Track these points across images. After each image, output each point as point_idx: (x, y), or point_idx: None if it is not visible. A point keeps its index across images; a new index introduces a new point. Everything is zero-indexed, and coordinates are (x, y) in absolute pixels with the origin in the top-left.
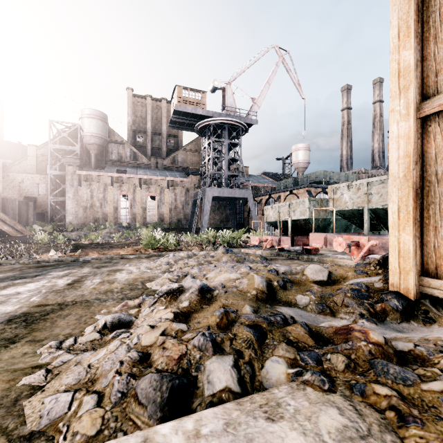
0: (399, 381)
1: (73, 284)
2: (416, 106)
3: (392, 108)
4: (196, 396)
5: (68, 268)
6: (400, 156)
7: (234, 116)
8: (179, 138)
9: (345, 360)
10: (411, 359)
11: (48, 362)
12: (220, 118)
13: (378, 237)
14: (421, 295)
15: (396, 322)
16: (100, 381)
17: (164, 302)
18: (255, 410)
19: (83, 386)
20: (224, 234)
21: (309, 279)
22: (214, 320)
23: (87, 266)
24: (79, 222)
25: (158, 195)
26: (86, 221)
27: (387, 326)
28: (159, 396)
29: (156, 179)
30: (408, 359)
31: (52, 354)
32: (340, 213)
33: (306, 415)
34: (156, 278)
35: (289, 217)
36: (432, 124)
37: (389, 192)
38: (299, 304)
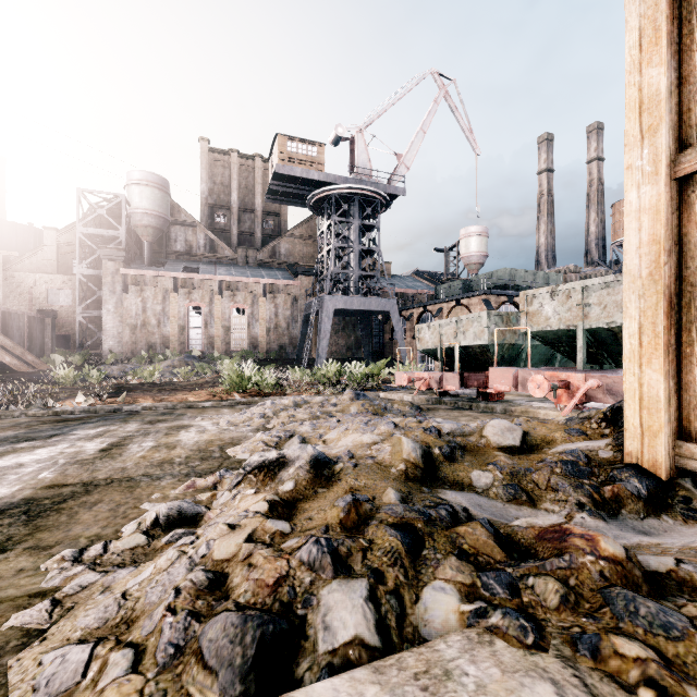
0: (657, 631)
1: (109, 449)
2: (669, 160)
3: (630, 163)
4: (304, 653)
5: (103, 423)
6: (643, 241)
7: (368, 183)
8: (282, 218)
9: (559, 589)
10: (673, 587)
11: (57, 586)
12: (346, 186)
13: (600, 375)
14: (678, 471)
15: (638, 516)
16: (140, 624)
17: (254, 483)
18: (406, 684)
19: (111, 632)
20: (353, 370)
21: (492, 443)
22: (336, 516)
23: (134, 420)
24: (124, 350)
25: (249, 307)
26: (135, 349)
27: (624, 524)
28: (239, 655)
29: (246, 282)
30: (667, 587)
31: (64, 572)
32: (539, 336)
33: (497, 696)
34: (244, 440)
35: (457, 341)
36: (696, 188)
37: (624, 301)
38: (476, 487)
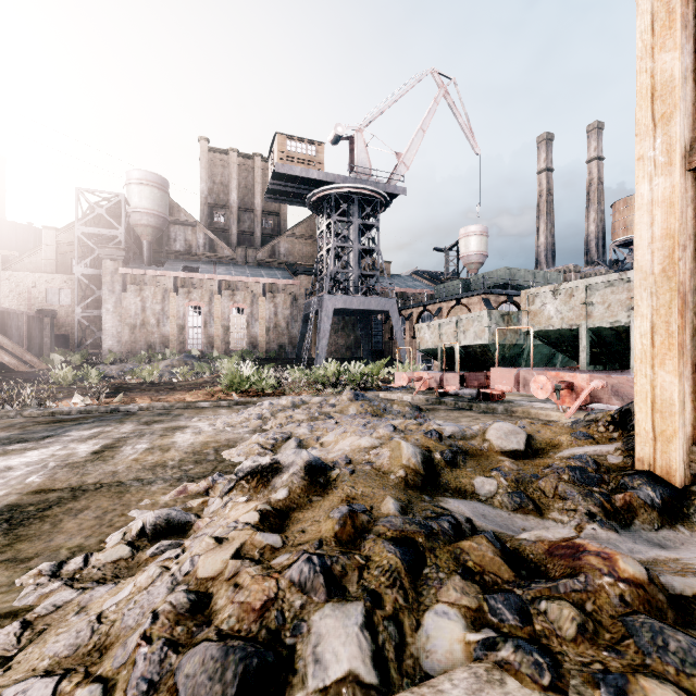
0: (690, 670)
1: (102, 452)
2: (684, 150)
3: (641, 153)
4: (292, 690)
5: (99, 424)
6: (655, 236)
7: (368, 182)
8: (282, 217)
9: (575, 616)
10: None
11: (30, 604)
12: (346, 185)
13: (605, 375)
14: (693, 478)
15: (652, 527)
16: (112, 653)
17: (246, 489)
18: None
19: (82, 661)
20: (352, 369)
21: (495, 447)
22: (331, 528)
23: (130, 420)
24: (123, 349)
25: (249, 307)
26: (134, 348)
27: (637, 535)
28: (218, 694)
29: (245, 281)
30: (694, 613)
31: (40, 589)
32: (541, 335)
33: None
34: (240, 442)
35: (457, 341)
36: None
37: (635, 299)
38: (479, 494)
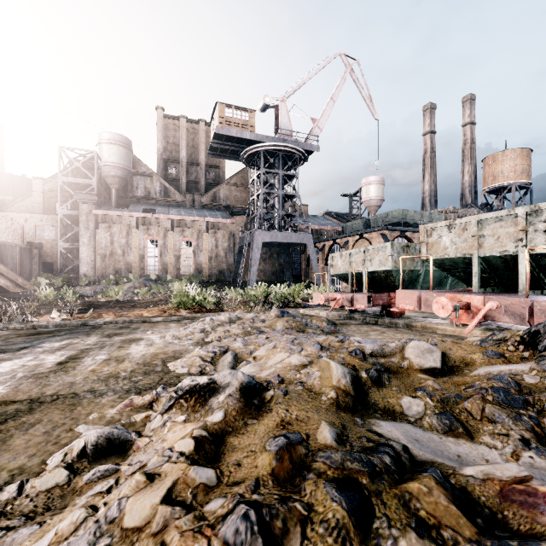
0: None
1: (65, 362)
2: None
3: None
4: None
5: (69, 336)
6: None
7: (290, 141)
8: (221, 170)
9: None
10: None
11: None
12: (272, 144)
13: (499, 297)
14: None
15: None
16: None
17: (185, 408)
18: None
19: None
20: (278, 290)
21: (414, 365)
22: (268, 464)
23: (96, 333)
24: (96, 274)
25: (195, 240)
26: (104, 273)
27: None
28: None
29: (193, 220)
30: None
31: None
32: (437, 263)
33: None
34: (184, 354)
35: (364, 267)
36: None
37: None
38: (408, 415)
